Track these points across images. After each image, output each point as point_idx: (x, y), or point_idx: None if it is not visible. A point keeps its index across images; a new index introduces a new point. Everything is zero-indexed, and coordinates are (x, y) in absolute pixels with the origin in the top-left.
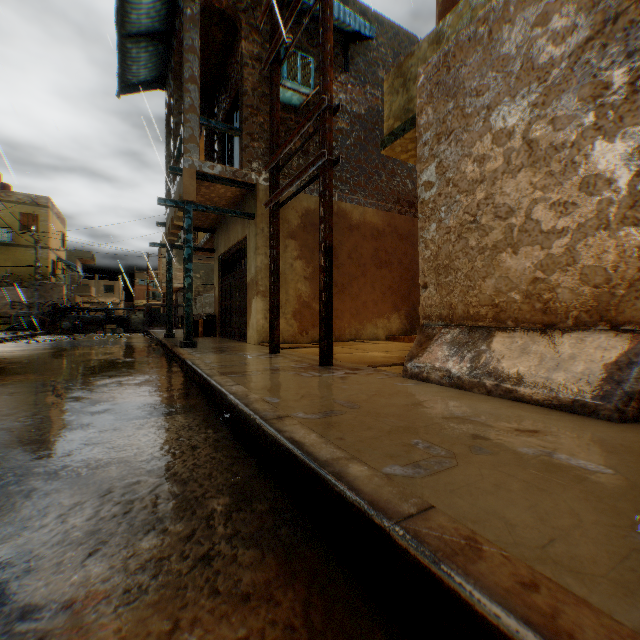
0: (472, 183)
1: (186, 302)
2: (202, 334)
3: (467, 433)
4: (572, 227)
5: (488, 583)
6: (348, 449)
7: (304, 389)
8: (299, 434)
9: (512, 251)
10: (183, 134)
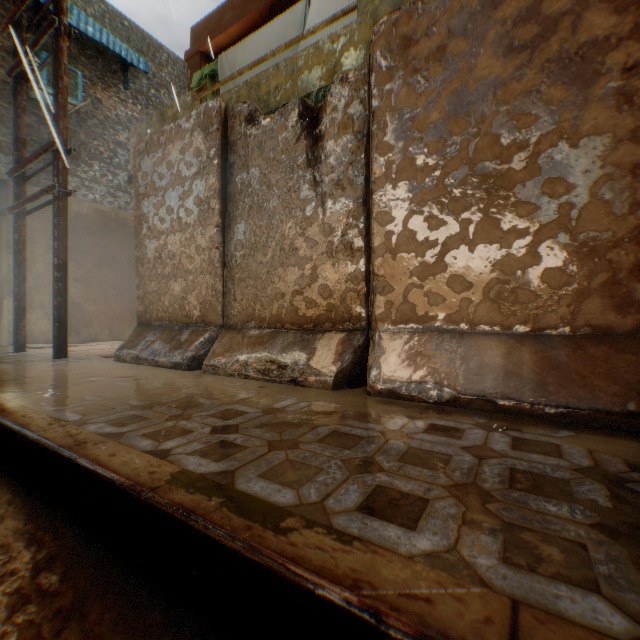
0: (159, 233)
1: None
2: None
3: (88, 380)
4: (194, 271)
5: None
6: None
7: (8, 372)
8: None
9: (175, 280)
10: None
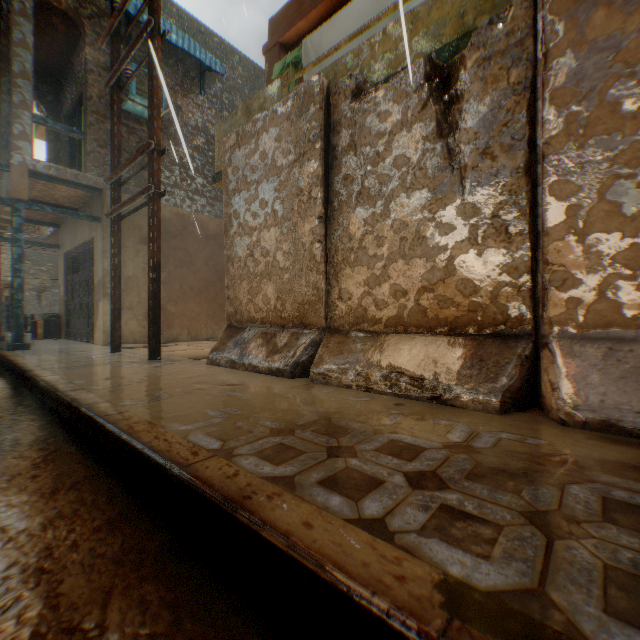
0: (251, 229)
1: (17, 303)
2: (44, 336)
3: (196, 388)
4: (291, 268)
5: (121, 424)
6: (109, 399)
7: (114, 375)
8: (82, 396)
9: (269, 278)
10: (13, 130)
